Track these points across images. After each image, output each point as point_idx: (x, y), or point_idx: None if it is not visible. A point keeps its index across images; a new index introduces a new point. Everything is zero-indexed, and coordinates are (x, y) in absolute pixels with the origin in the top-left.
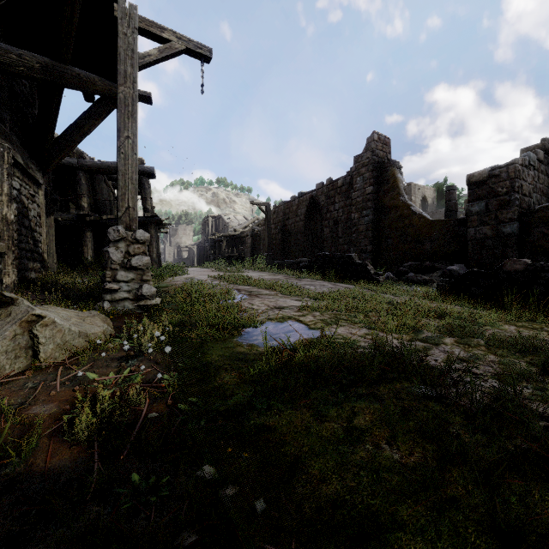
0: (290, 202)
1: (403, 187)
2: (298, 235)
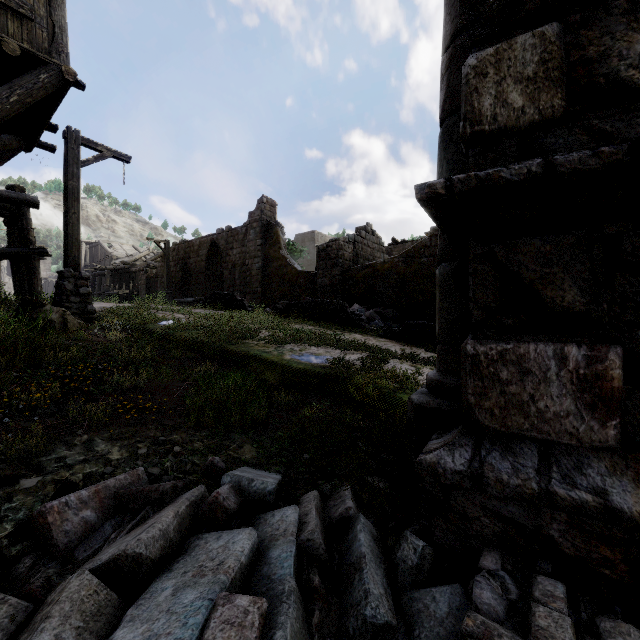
0: (191, 241)
1: (284, 243)
2: (200, 275)
